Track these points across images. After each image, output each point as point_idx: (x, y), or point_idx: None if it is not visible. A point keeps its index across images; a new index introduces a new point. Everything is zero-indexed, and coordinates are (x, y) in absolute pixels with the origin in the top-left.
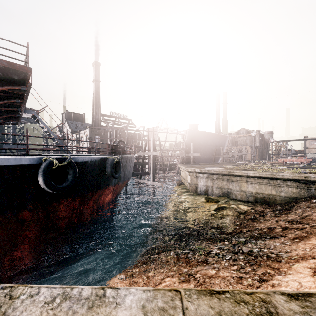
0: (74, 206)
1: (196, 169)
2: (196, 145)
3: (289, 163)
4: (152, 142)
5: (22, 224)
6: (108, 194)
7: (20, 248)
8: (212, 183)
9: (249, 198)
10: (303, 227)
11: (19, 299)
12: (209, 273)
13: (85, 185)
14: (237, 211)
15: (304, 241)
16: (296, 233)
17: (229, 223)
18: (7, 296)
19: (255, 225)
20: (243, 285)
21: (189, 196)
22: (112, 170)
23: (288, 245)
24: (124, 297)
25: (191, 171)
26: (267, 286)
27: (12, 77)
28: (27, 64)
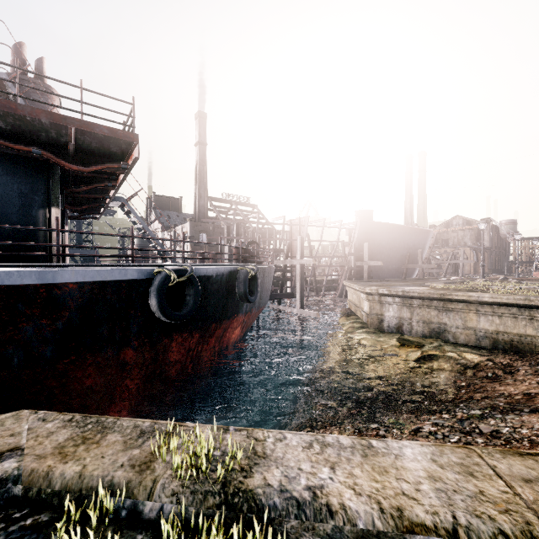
0: (190, 345)
1: (381, 288)
2: (373, 248)
3: None
4: (300, 243)
5: (123, 369)
6: (236, 328)
7: (118, 404)
8: (410, 314)
9: (481, 341)
10: None
11: (269, 442)
12: None
13: (207, 313)
14: (460, 362)
15: None
16: None
17: (446, 384)
18: (250, 438)
19: (497, 388)
20: None
21: (368, 335)
22: (246, 289)
23: None
24: (399, 449)
25: (372, 292)
26: None
27: (109, 150)
28: (133, 130)
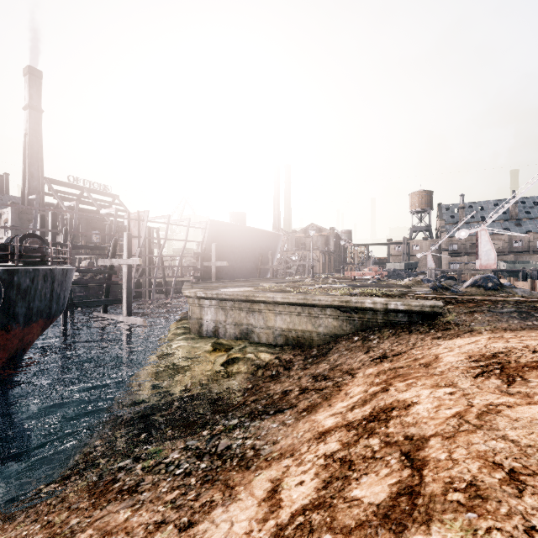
0: None
1: (199, 291)
2: (226, 249)
3: (359, 277)
4: (127, 240)
5: None
6: None
7: None
8: (225, 317)
9: (277, 339)
10: (325, 387)
11: None
12: (113, 523)
13: None
14: (255, 363)
15: (310, 415)
16: (311, 399)
17: (236, 389)
18: None
19: (270, 388)
20: None
21: (186, 341)
22: None
23: (287, 426)
24: None
25: (191, 295)
26: None
27: None
28: None
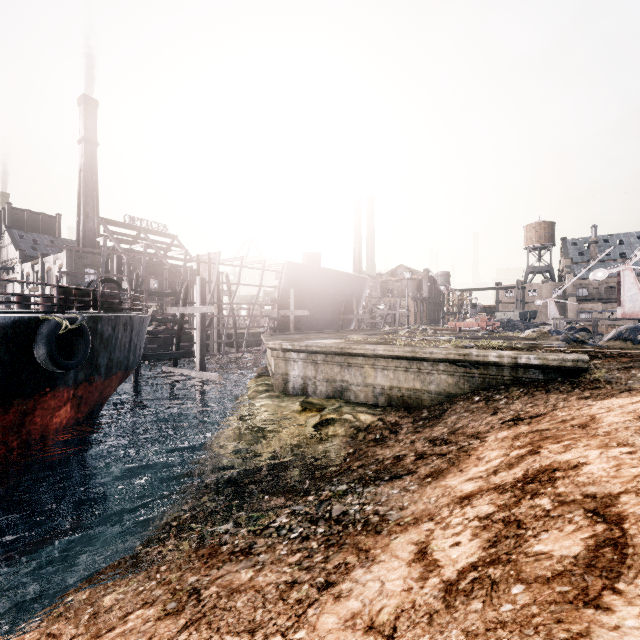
0: None
1: (284, 342)
2: (304, 295)
3: (465, 329)
4: (201, 285)
5: None
6: (60, 407)
7: None
8: (315, 372)
9: (378, 398)
10: (448, 452)
11: None
12: (237, 582)
13: None
14: (354, 425)
15: (437, 480)
16: (433, 464)
17: (335, 453)
18: None
19: (377, 453)
20: (286, 603)
21: (271, 400)
22: (52, 350)
23: (411, 492)
24: None
25: (275, 347)
26: (328, 599)
27: None
28: None
